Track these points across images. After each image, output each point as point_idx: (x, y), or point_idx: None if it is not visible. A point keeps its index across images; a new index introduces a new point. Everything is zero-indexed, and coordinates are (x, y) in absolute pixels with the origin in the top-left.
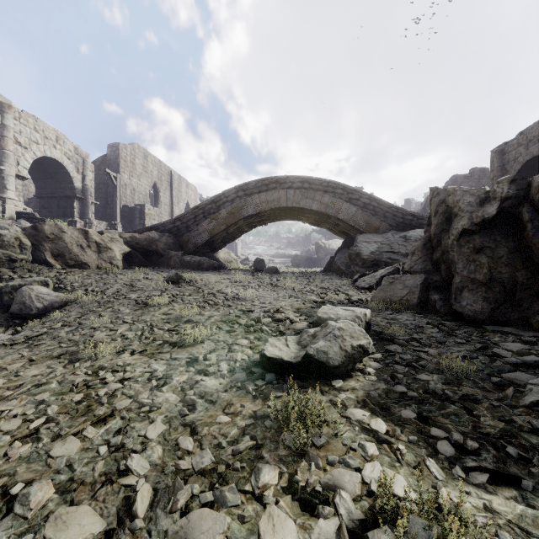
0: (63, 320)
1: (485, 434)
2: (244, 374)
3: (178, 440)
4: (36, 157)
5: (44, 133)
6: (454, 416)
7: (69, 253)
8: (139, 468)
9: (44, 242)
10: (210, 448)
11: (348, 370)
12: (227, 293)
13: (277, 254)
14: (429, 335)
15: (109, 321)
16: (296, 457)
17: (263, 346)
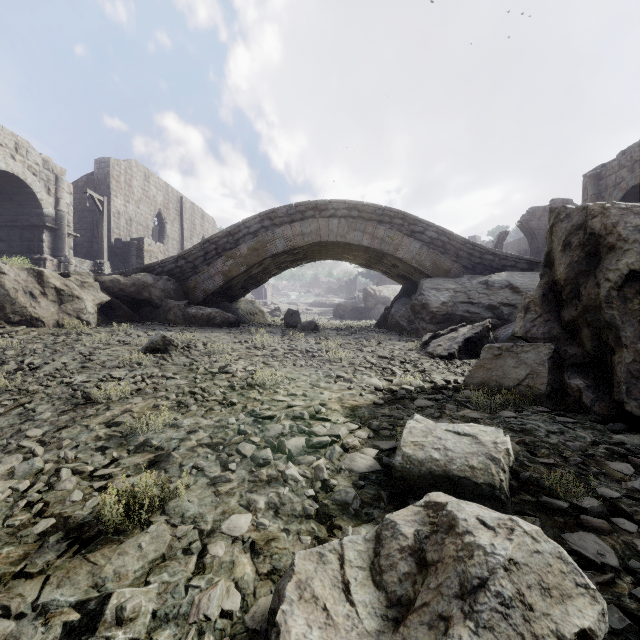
0: None
1: None
2: None
3: None
4: None
5: None
6: None
7: (11, 303)
8: None
9: None
10: None
11: None
12: (235, 373)
13: (316, 303)
14: (629, 486)
15: None
16: None
17: (283, 541)
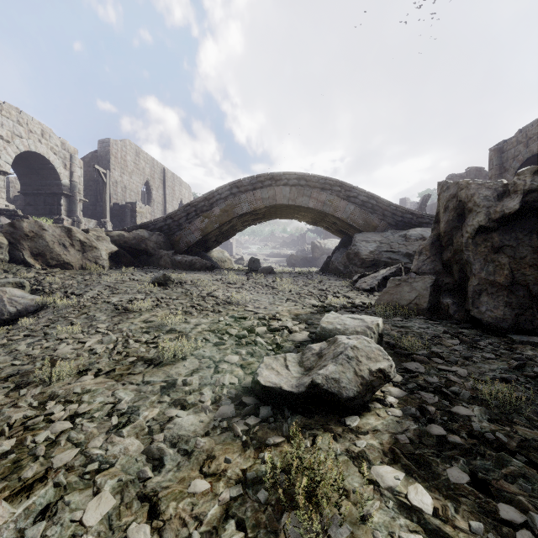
0: (29, 328)
1: None
2: (232, 406)
3: (127, 530)
4: (19, 151)
5: (28, 126)
6: (521, 478)
7: (50, 252)
8: None
9: (22, 241)
10: None
11: (365, 401)
12: (218, 296)
13: (272, 254)
14: (451, 348)
15: (80, 330)
16: None
17: (256, 364)
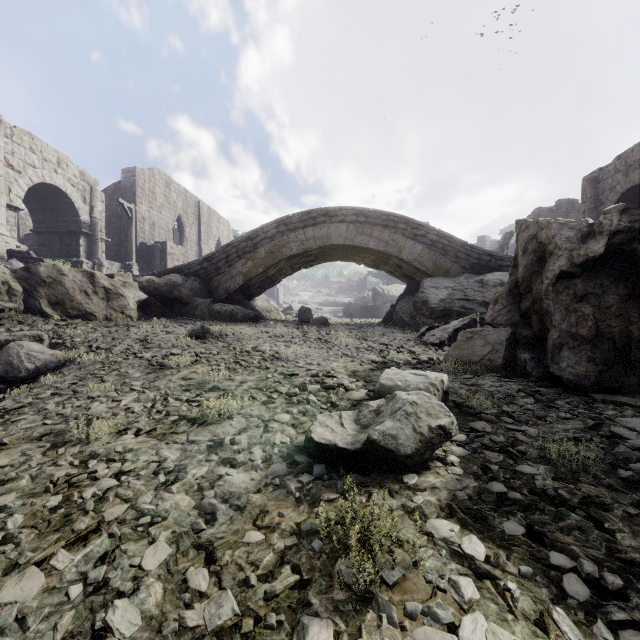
0: (55, 386)
1: (628, 562)
2: (284, 465)
3: (186, 573)
4: (33, 183)
5: (42, 154)
6: (577, 531)
7: (70, 300)
8: (124, 626)
9: (39, 288)
10: (233, 587)
11: (424, 459)
12: (265, 351)
13: (326, 302)
14: (524, 407)
15: (113, 388)
16: (358, 604)
17: (309, 423)
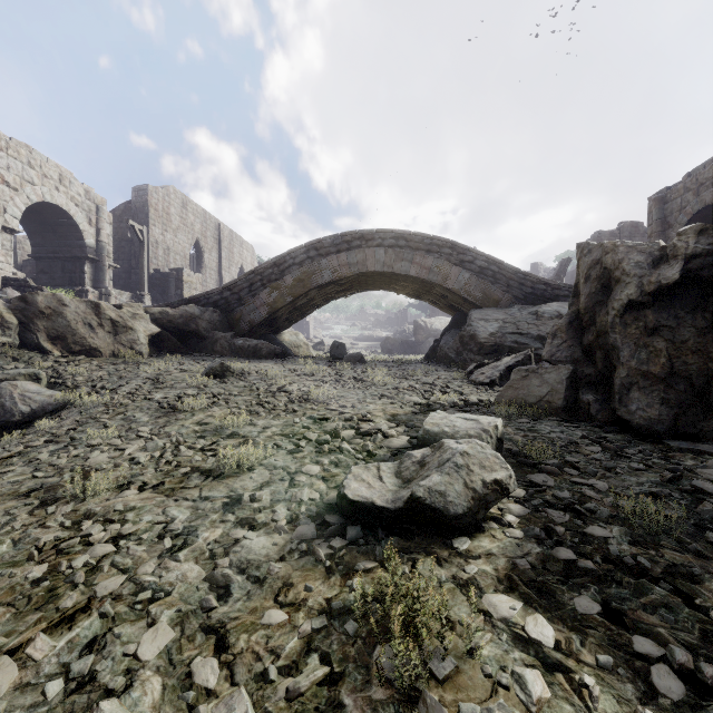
0: (50, 433)
1: None
2: (313, 526)
3: (191, 664)
4: (31, 202)
5: (42, 170)
6: (664, 609)
7: (72, 334)
8: None
9: (36, 320)
10: (249, 682)
11: (477, 520)
12: (292, 392)
13: (362, 337)
14: (590, 457)
15: (117, 434)
16: (401, 705)
17: (342, 476)
